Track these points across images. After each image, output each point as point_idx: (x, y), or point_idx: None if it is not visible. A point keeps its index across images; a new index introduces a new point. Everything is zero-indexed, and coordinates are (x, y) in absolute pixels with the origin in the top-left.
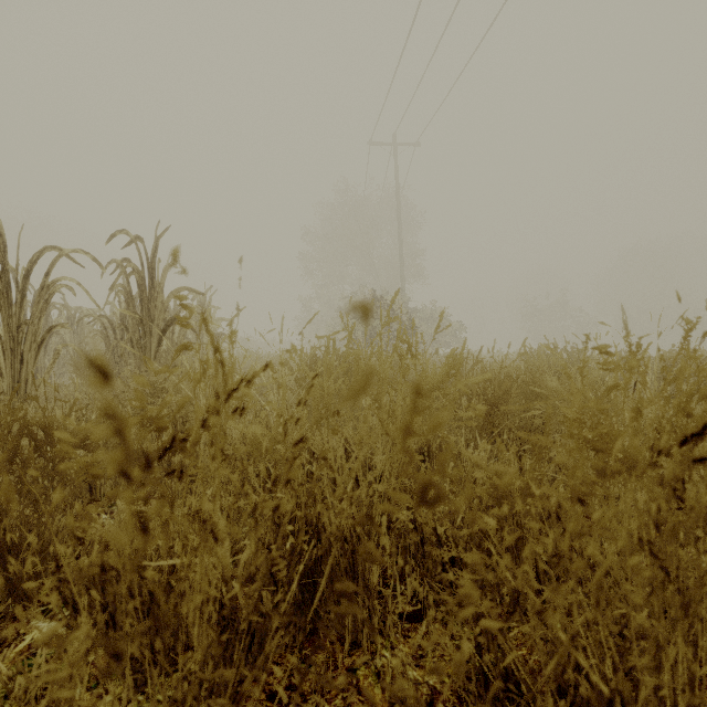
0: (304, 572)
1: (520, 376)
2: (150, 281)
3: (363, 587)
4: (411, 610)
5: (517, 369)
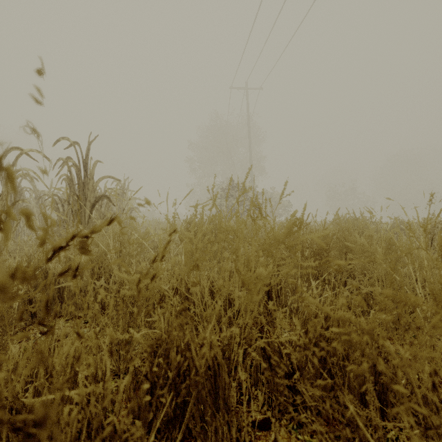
0: (175, 393)
1: (335, 234)
2: (85, 171)
3: (223, 405)
4: (261, 418)
5: (333, 230)
